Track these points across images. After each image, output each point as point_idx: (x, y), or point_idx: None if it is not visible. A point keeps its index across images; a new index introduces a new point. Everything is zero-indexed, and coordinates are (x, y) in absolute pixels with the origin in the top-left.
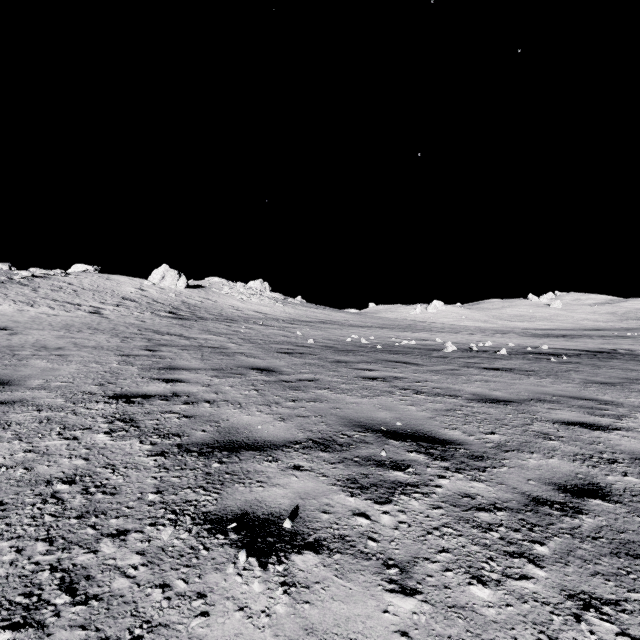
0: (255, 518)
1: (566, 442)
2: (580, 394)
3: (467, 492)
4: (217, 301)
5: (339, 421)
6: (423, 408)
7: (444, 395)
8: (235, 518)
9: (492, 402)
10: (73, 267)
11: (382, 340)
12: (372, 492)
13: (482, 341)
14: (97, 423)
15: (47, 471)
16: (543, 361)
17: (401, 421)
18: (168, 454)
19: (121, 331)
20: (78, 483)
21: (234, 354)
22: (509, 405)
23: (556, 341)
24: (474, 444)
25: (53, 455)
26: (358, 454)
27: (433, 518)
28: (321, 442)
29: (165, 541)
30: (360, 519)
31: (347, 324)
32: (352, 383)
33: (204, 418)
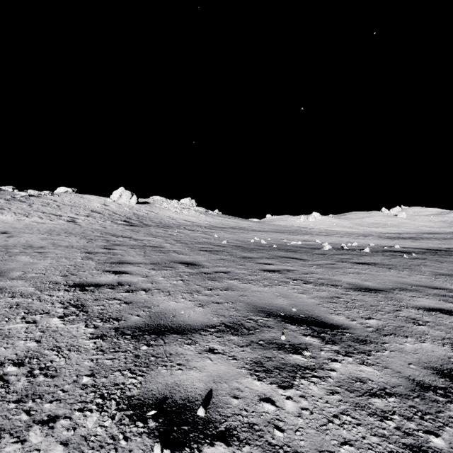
0: (173, 403)
1: (432, 327)
2: (433, 284)
3: (358, 376)
4: (158, 213)
5: (246, 307)
6: (312, 296)
7: (327, 285)
8: (155, 403)
9: (365, 291)
10: (58, 189)
11: (276, 241)
12: (276, 376)
13: (350, 242)
14: (55, 308)
15: (3, 353)
16: (398, 257)
17: (295, 307)
18: (106, 337)
19: (88, 234)
20: (26, 365)
21: (168, 251)
22: (379, 293)
23: (404, 242)
24: (357, 328)
25: (12, 337)
26: (262, 337)
27: (332, 404)
28: (232, 326)
29: (89, 429)
30: (266, 405)
31: (251, 229)
32: (256, 275)
33: (140, 304)
